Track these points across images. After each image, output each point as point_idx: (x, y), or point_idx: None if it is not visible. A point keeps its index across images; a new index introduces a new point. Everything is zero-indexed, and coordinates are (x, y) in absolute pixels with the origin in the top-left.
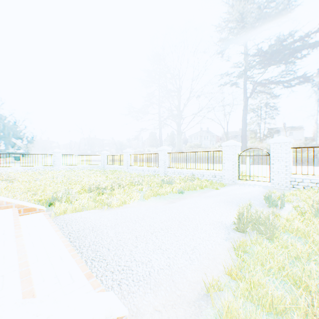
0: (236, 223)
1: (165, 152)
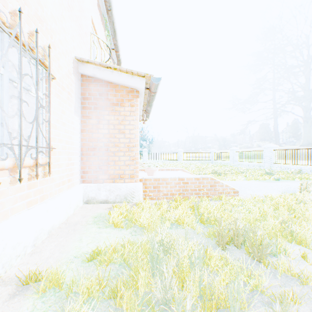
0: (299, 189)
1: (271, 149)
